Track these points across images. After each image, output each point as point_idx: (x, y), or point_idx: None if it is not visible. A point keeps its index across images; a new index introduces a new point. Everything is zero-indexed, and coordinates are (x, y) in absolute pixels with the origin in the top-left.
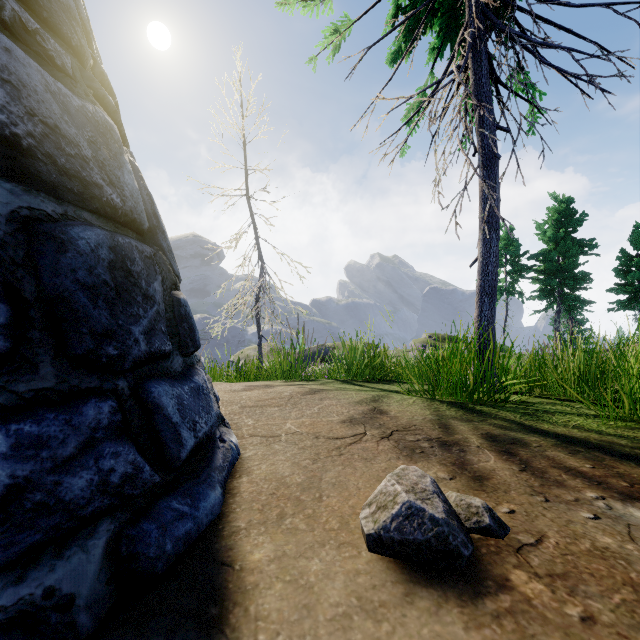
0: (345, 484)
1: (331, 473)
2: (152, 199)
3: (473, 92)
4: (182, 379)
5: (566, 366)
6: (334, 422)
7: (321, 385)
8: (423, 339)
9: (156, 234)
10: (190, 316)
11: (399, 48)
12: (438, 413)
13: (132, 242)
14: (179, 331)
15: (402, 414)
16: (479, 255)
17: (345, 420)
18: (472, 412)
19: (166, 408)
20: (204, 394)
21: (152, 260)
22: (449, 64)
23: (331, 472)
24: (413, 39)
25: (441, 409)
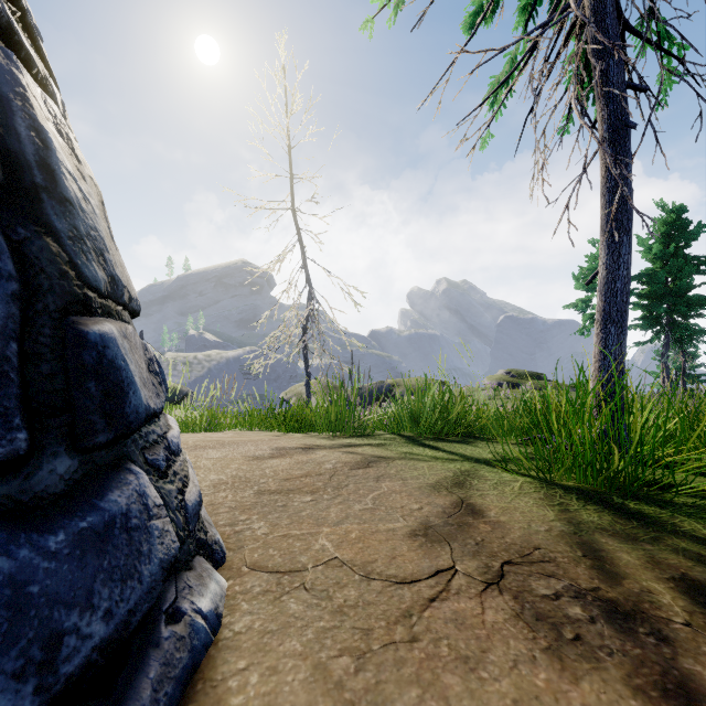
0: None
1: None
2: (45, 139)
3: (592, 40)
4: (59, 512)
5: None
6: (398, 534)
7: (379, 447)
8: (499, 376)
9: (39, 202)
10: (116, 366)
11: (480, 8)
12: (569, 516)
13: None
14: (73, 400)
15: (509, 517)
16: (601, 267)
17: (416, 530)
18: (627, 516)
19: None
20: (128, 530)
21: None
22: (556, 5)
23: None
24: None
25: (571, 507)
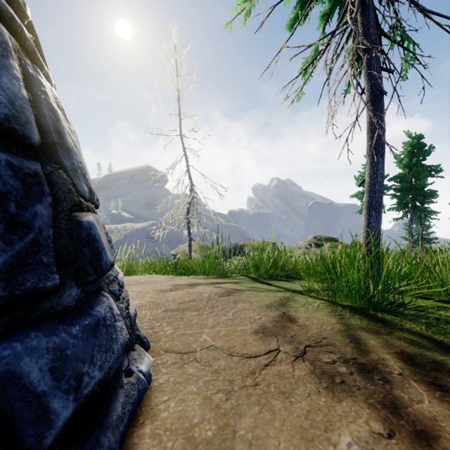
0: (263, 444)
1: (246, 420)
2: (56, 115)
3: (361, 41)
4: (74, 316)
5: (447, 271)
6: (247, 332)
7: (235, 284)
8: (309, 239)
9: (56, 151)
10: (96, 239)
11: (296, 15)
12: (344, 321)
13: (0, 156)
14: (77, 258)
15: (310, 322)
16: (367, 176)
17: (258, 330)
18: (376, 321)
19: (27, 375)
20: (106, 326)
21: (38, 178)
22: (341, 19)
23: (246, 417)
24: (310, 1)
25: (345, 316)
